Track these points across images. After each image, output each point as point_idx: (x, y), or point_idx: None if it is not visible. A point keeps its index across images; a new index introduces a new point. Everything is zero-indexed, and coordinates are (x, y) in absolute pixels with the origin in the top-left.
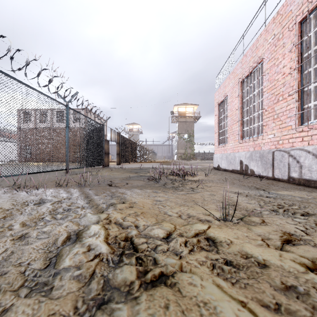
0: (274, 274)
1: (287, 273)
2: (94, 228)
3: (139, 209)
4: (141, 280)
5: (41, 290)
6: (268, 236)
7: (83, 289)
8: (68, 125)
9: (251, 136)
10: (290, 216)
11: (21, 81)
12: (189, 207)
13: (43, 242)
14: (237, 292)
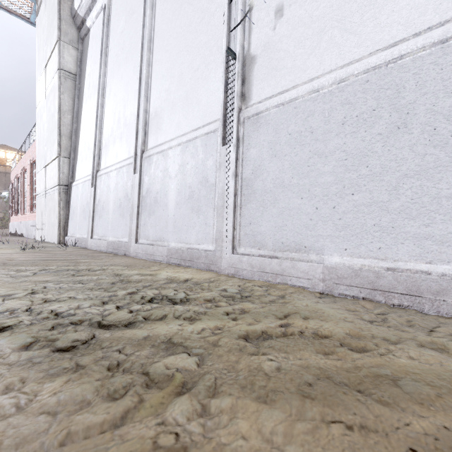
0: None
1: None
2: None
3: None
4: None
5: None
6: None
7: None
8: None
9: (19, 213)
10: None
11: None
12: None
13: None
14: None
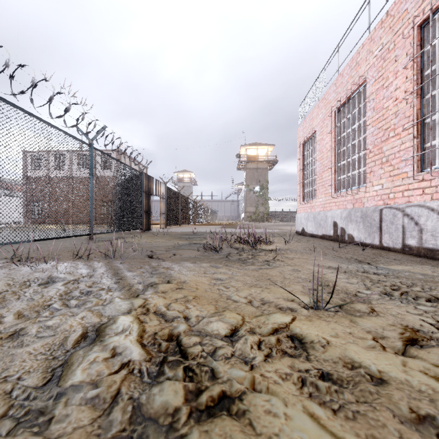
0: (397, 395)
1: (417, 394)
2: (124, 321)
3: (191, 292)
4: (192, 406)
5: (33, 422)
6: (382, 333)
7: (100, 420)
8: (92, 172)
9: (350, 188)
10: (410, 302)
11: (24, 110)
12: (264, 288)
13: (45, 344)
14: (342, 427)
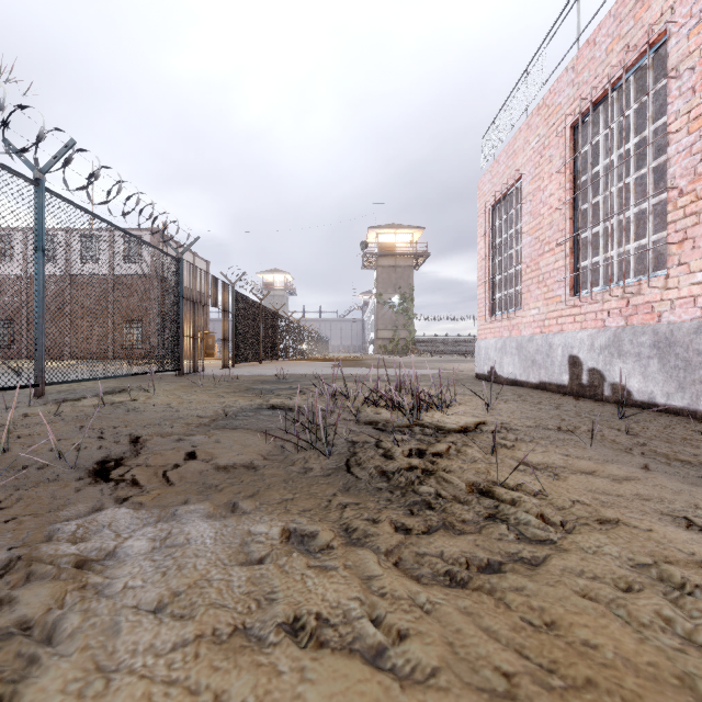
0: None
1: None
2: None
3: None
4: None
5: None
6: None
7: None
8: (40, 243)
9: (613, 284)
10: None
11: None
12: None
13: None
14: None
